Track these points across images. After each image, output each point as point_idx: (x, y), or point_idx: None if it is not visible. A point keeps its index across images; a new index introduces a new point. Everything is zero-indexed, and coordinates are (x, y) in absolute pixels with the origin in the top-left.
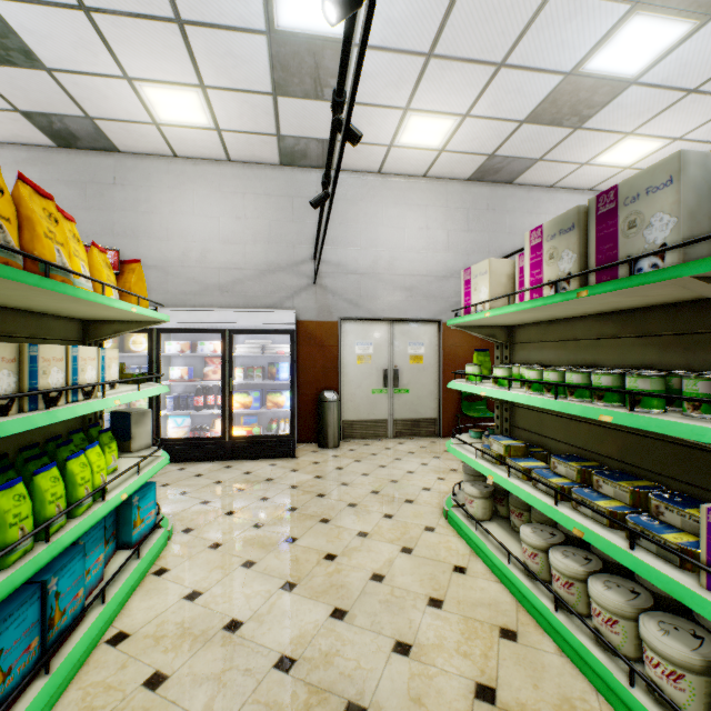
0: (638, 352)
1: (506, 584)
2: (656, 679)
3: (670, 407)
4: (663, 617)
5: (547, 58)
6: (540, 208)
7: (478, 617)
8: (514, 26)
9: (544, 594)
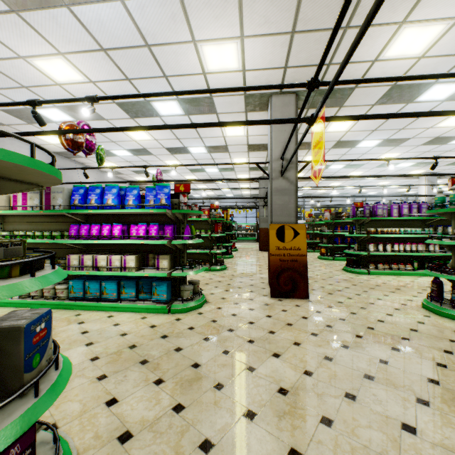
0: (56, 226)
1: (11, 306)
2: (59, 295)
3: (63, 238)
4: (61, 284)
5: (18, 99)
6: (5, 146)
7: (4, 314)
8: (4, 85)
9: (28, 299)
